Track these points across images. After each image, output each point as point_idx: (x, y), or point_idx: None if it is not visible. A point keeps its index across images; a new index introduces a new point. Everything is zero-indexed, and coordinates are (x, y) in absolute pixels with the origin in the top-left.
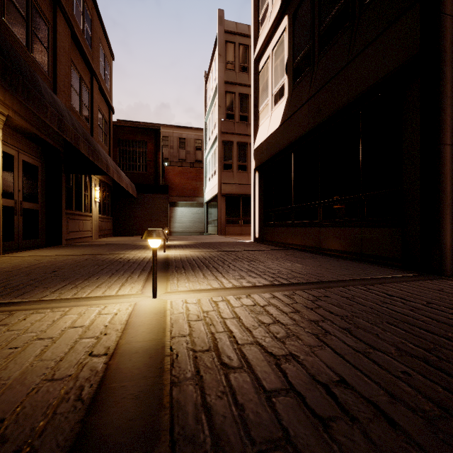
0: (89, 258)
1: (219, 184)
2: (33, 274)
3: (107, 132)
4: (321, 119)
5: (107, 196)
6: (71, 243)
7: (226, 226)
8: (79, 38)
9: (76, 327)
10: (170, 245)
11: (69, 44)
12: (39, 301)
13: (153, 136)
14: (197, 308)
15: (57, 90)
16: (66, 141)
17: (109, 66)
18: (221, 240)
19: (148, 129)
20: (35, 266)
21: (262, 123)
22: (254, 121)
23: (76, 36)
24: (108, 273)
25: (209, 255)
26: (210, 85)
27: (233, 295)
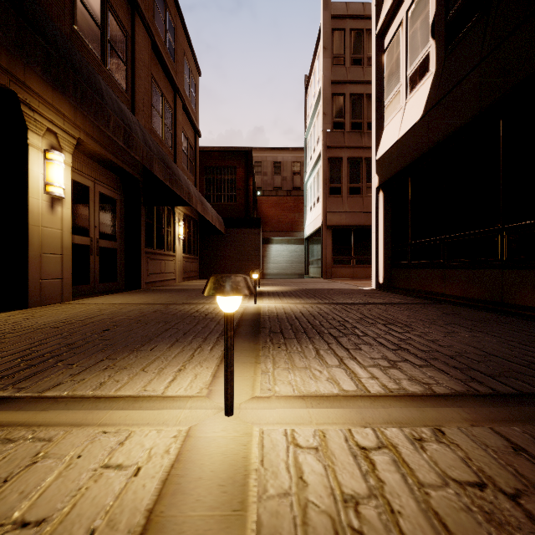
0: (159, 310)
1: (324, 213)
2: (77, 335)
3: (193, 158)
4: (511, 86)
5: (193, 232)
6: (151, 287)
7: (333, 267)
8: (160, 49)
9: (24, 524)
10: (263, 293)
11: (149, 57)
12: (38, 399)
13: (244, 159)
14: (323, 473)
15: (136, 109)
16: (145, 169)
17: (194, 82)
18: (329, 285)
19: (237, 152)
20: (91, 320)
21: (389, 121)
22: (376, 121)
23: (156, 47)
24: (171, 338)
25: (317, 309)
26: (312, 91)
27: (398, 425)
